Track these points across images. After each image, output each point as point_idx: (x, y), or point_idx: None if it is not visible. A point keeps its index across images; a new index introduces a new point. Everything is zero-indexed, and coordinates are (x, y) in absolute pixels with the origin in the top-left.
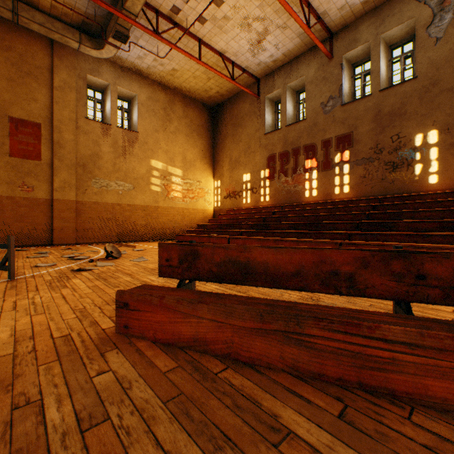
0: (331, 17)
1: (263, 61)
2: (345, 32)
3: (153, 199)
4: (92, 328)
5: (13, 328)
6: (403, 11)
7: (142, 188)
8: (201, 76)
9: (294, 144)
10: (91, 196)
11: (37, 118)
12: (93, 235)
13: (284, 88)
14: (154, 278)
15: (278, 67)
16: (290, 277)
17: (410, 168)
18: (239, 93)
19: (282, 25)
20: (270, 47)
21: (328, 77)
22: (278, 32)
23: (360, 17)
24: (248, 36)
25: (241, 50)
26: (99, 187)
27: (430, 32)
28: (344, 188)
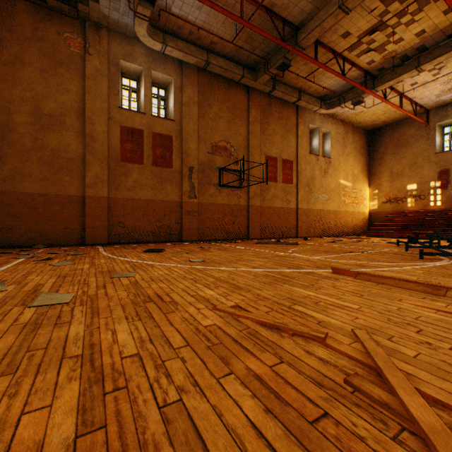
0: None
1: (442, 99)
2: None
3: (337, 206)
4: None
5: None
6: None
7: (332, 198)
8: (378, 113)
9: None
10: (311, 205)
11: (291, 158)
12: (312, 231)
13: None
14: None
15: (451, 102)
16: None
17: None
18: (402, 120)
19: None
20: None
21: None
22: None
23: None
24: (443, 88)
25: (429, 95)
26: (314, 199)
27: None
28: None
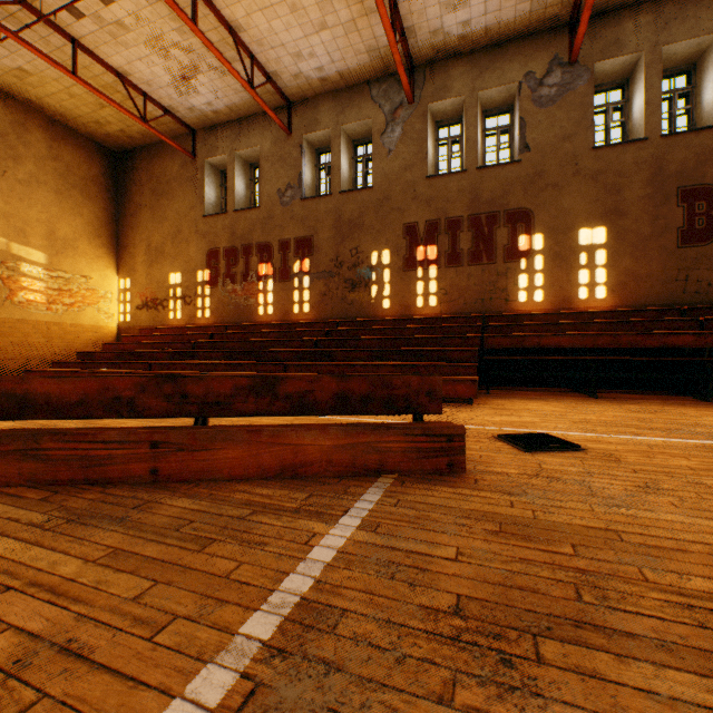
0: (286, 82)
1: (198, 107)
2: (305, 106)
3: None
4: None
5: None
6: (362, 107)
7: None
8: (85, 97)
9: (244, 239)
10: None
11: None
12: None
13: (232, 155)
14: None
15: (223, 122)
16: (76, 406)
17: (368, 289)
18: (164, 142)
19: (220, 69)
20: (206, 91)
21: (287, 158)
22: (215, 76)
23: (321, 95)
24: (167, 64)
25: (157, 80)
26: None
27: (384, 141)
28: (304, 306)
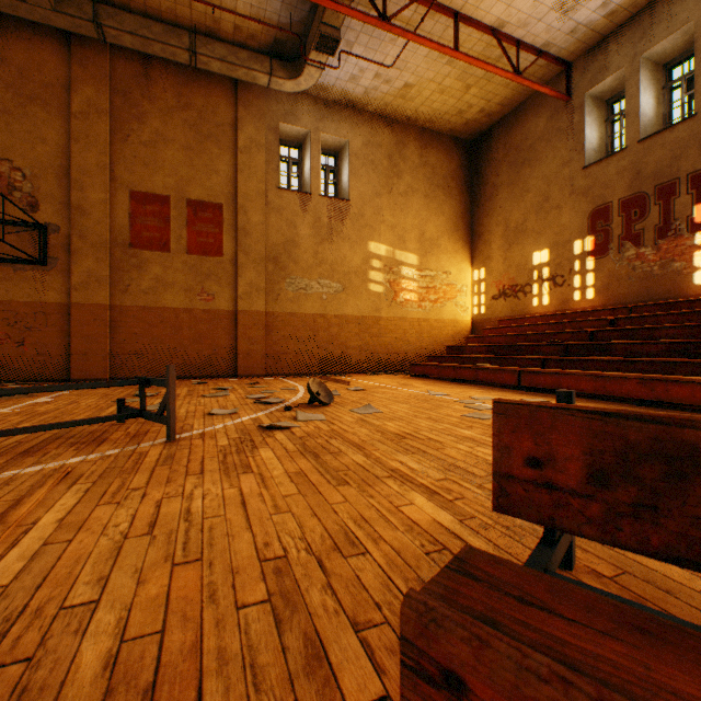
0: None
1: (583, 21)
2: None
3: (372, 306)
4: (313, 692)
5: (121, 621)
6: None
7: (355, 288)
8: (452, 87)
9: (659, 175)
10: (285, 304)
11: (218, 197)
12: (288, 362)
13: (634, 63)
14: (414, 462)
15: (617, 26)
16: None
17: None
18: (524, 102)
19: None
20: None
21: None
22: None
23: None
24: None
25: (537, 10)
26: (295, 290)
27: None
28: None
